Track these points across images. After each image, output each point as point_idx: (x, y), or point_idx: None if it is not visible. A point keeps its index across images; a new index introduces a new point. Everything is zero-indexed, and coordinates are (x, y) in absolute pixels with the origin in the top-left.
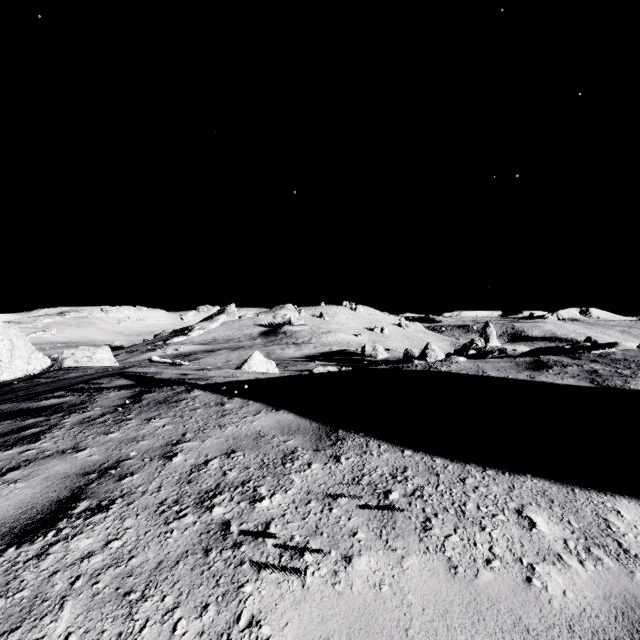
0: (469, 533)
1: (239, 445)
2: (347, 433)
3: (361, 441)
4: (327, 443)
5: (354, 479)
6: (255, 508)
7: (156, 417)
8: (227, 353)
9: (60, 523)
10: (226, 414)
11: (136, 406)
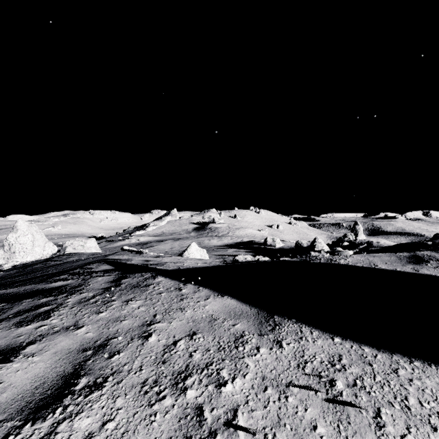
0: (423, 434)
1: (198, 327)
2: (282, 319)
3: (295, 327)
4: (268, 328)
5: (299, 365)
6: (221, 393)
7: (132, 299)
8: (171, 242)
9: (65, 399)
10: (184, 298)
11: (117, 289)
